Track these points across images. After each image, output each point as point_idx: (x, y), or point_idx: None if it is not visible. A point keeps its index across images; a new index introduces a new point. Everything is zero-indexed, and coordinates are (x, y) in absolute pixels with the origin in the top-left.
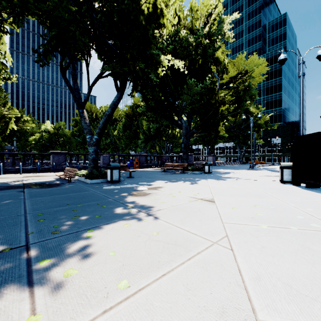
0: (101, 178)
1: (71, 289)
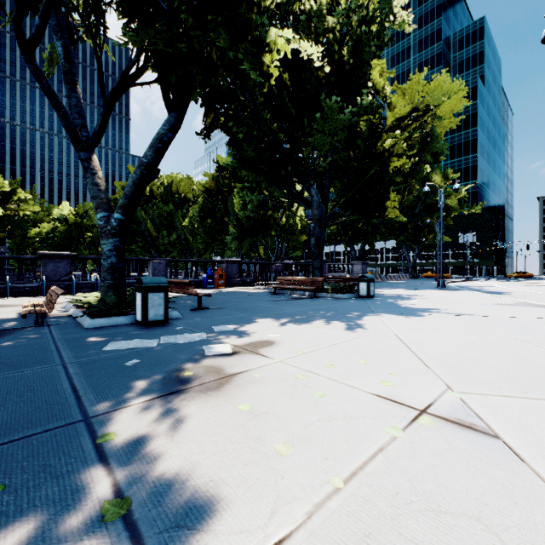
0: (120, 314)
1: None
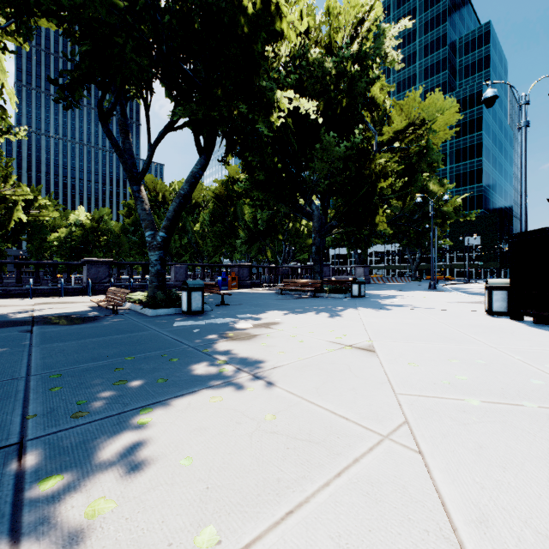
0: (171, 306)
1: (98, 548)
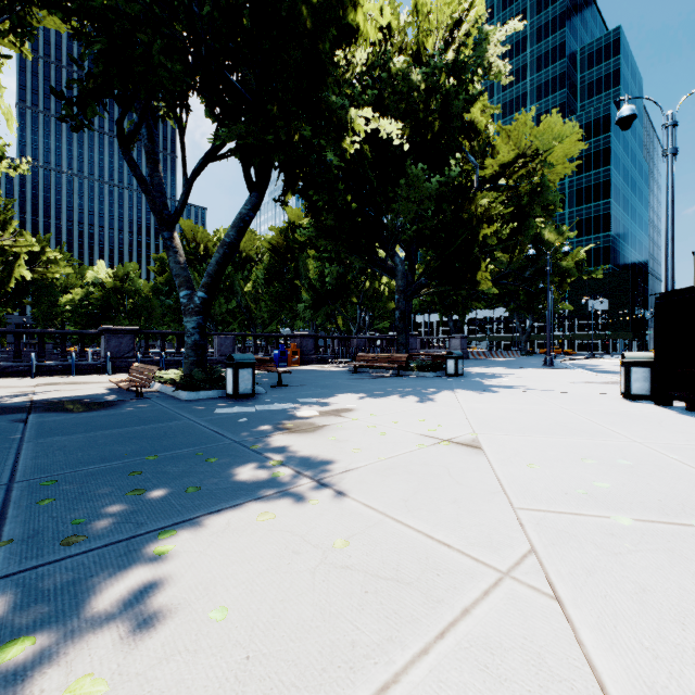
0: (212, 388)
1: None
